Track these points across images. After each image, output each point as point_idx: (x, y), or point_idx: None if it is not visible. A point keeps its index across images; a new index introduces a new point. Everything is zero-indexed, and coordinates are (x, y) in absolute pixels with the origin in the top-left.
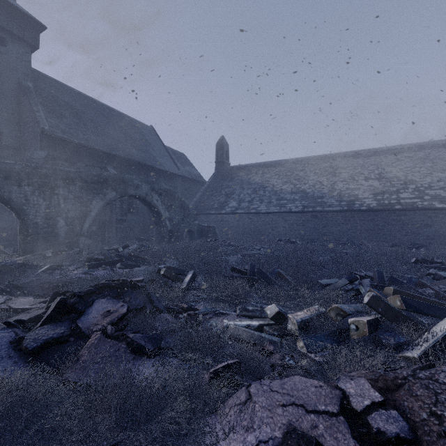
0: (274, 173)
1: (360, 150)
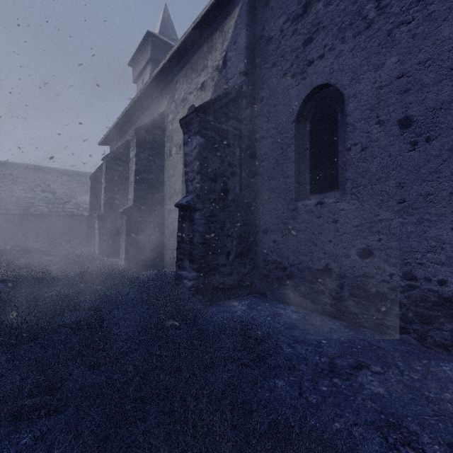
0: None
1: (42, 166)
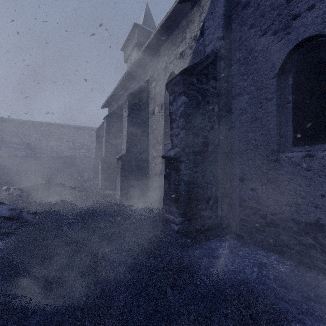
0: (3, 127)
1: (66, 124)
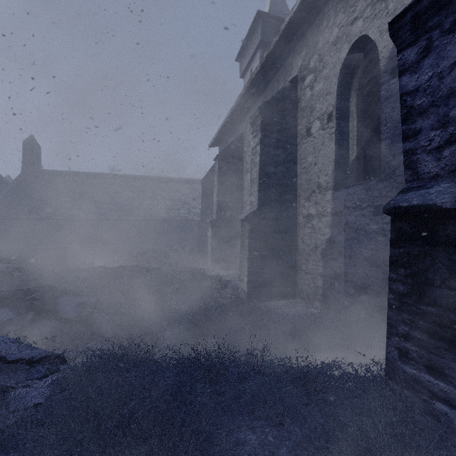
0: (94, 184)
1: (162, 177)
